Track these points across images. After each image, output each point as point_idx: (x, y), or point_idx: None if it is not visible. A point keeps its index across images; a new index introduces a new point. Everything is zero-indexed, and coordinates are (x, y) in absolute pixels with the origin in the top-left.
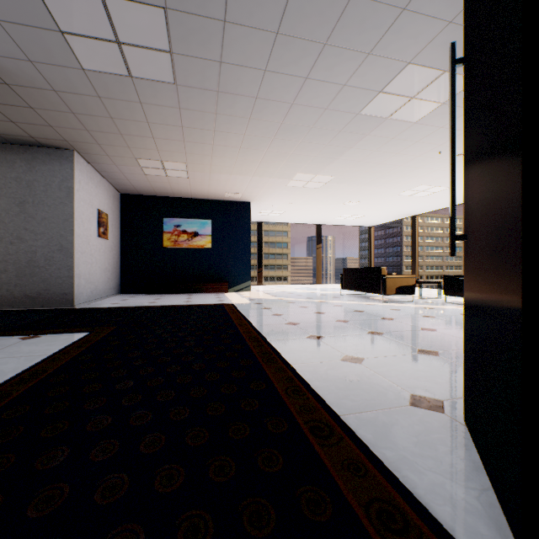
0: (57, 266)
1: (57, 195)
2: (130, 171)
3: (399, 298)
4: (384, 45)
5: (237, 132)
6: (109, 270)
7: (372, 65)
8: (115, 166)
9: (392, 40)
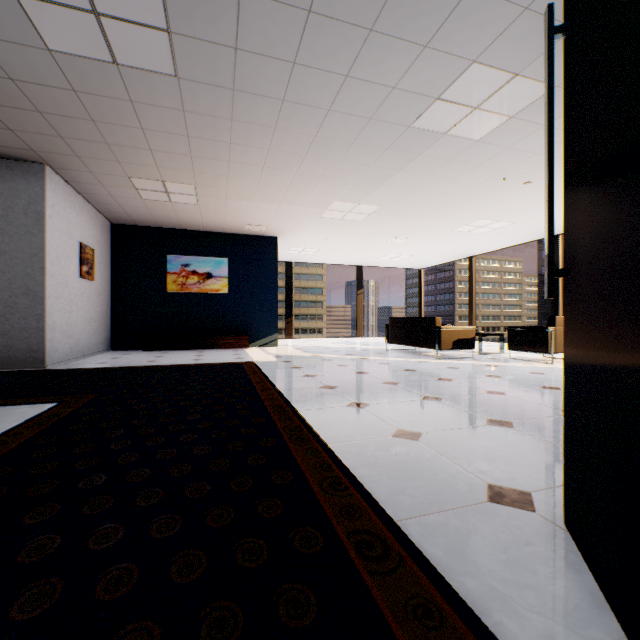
0: (22, 315)
1: (22, 222)
2: (122, 194)
3: (456, 354)
4: (444, 35)
5: (259, 146)
6: (96, 321)
7: (429, 62)
8: (103, 187)
9: (454, 29)
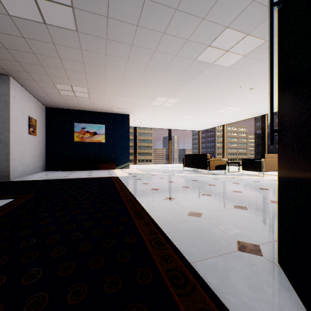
0: None
1: None
2: (50, 92)
3: (216, 172)
4: (213, 13)
5: (120, 68)
6: (37, 156)
7: (205, 27)
8: (40, 88)
9: (217, 10)
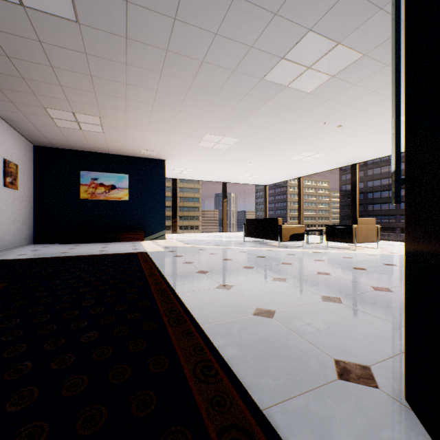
0: None
1: None
2: (40, 121)
3: (291, 244)
4: (290, 6)
5: (149, 87)
6: (20, 221)
7: (278, 27)
8: (23, 115)
9: (297, 1)
